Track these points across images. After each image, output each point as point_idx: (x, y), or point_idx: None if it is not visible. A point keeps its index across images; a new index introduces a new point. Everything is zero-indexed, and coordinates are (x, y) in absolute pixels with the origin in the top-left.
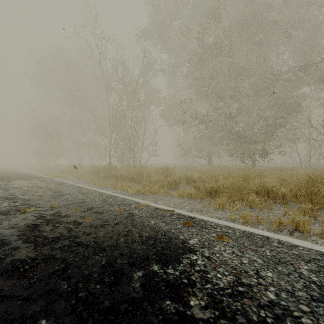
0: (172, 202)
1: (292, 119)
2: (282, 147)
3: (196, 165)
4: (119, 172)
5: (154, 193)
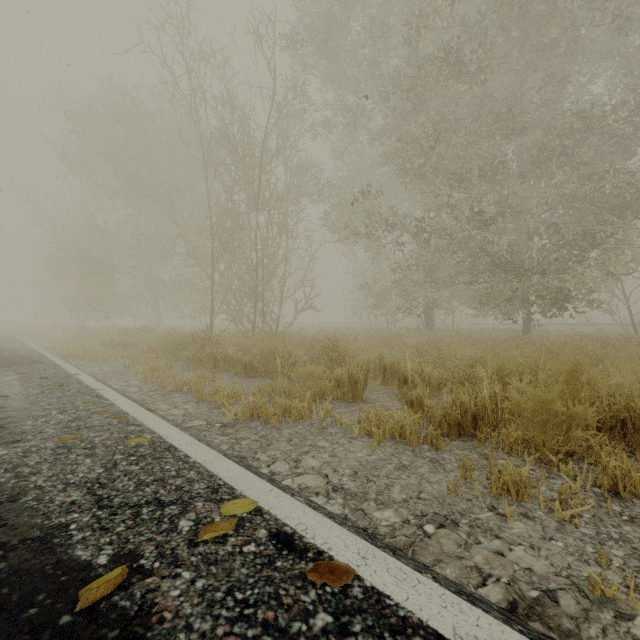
0: (347, 460)
1: (629, 224)
2: (594, 290)
3: (400, 330)
4: (220, 351)
5: (295, 418)
